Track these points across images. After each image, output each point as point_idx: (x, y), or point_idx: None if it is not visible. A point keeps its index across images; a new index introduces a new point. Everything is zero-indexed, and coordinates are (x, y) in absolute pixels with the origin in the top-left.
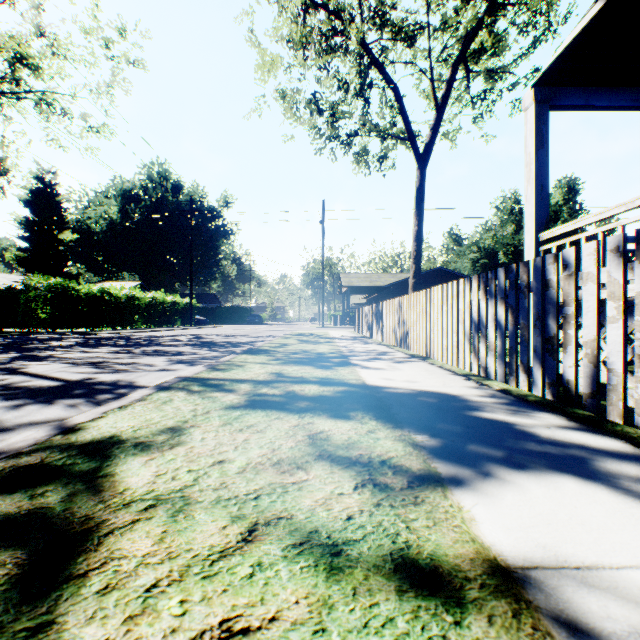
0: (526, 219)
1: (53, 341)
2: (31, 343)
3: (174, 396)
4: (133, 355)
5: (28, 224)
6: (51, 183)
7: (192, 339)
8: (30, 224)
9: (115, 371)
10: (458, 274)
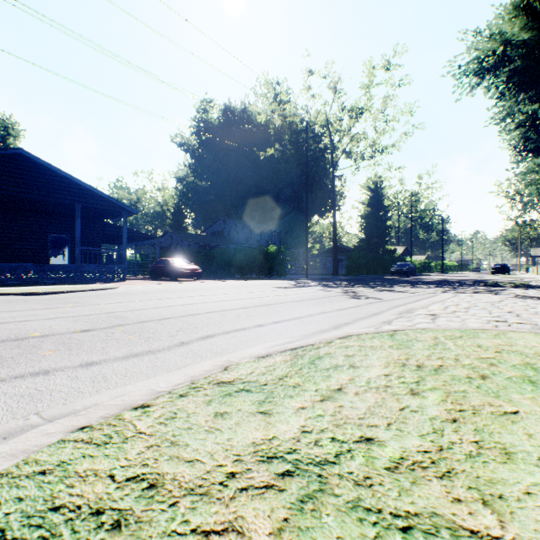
0: None
1: None
2: None
3: None
4: None
5: None
6: None
7: None
8: None
9: None
10: None
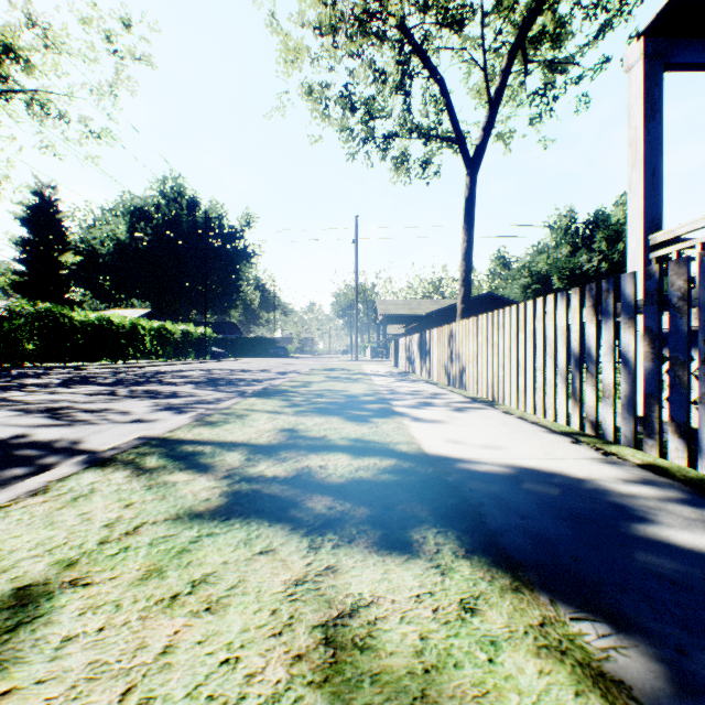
0: (630, 216)
1: (30, 378)
2: (1, 380)
3: (103, 482)
4: (113, 397)
5: (25, 245)
6: (51, 199)
7: (200, 375)
8: (27, 245)
9: (69, 423)
10: (509, 300)
